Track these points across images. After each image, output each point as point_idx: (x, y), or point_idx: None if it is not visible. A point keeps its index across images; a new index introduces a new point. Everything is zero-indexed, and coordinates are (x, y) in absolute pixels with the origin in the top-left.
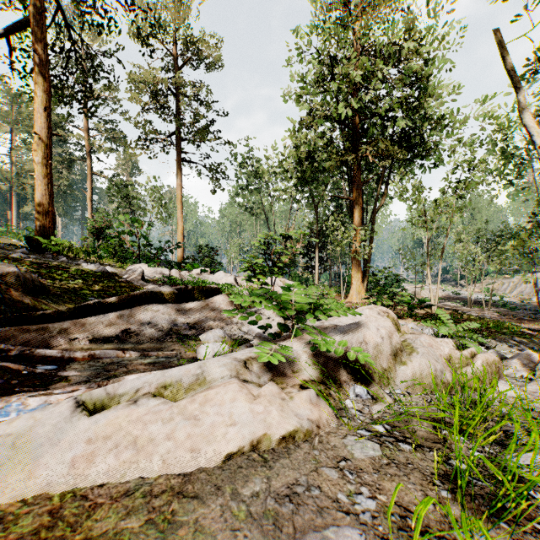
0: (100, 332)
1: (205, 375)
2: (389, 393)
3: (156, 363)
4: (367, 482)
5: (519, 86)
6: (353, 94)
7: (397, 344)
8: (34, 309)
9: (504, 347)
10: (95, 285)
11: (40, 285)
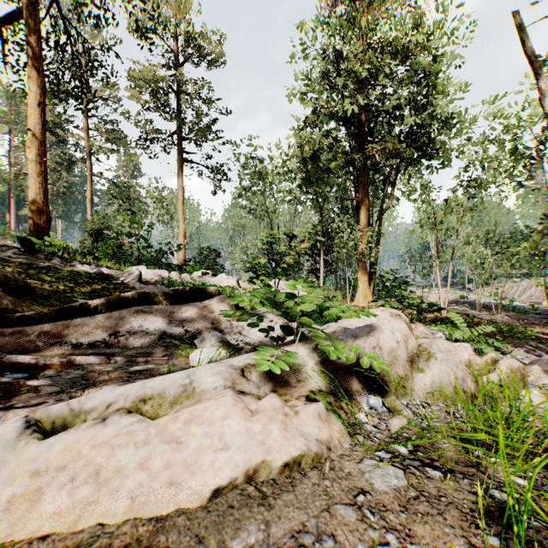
0: (85, 335)
1: (194, 385)
2: (406, 404)
3: (143, 370)
4: (393, 525)
5: (540, 72)
6: (360, 92)
7: (414, 349)
8: (14, 310)
9: (520, 352)
10: (88, 287)
11: (24, 285)
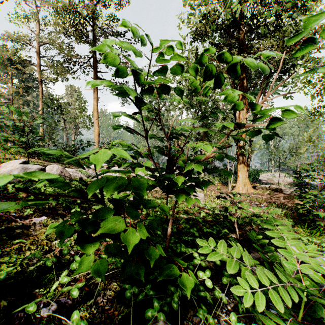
0: None
1: None
2: None
3: None
4: None
5: None
6: None
7: None
8: None
9: None
10: None
11: None
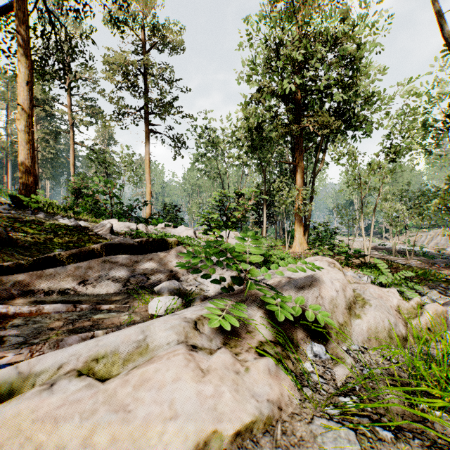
0: (57, 283)
1: (148, 341)
2: (346, 350)
3: (106, 318)
4: None
5: None
6: (296, 74)
7: (351, 297)
8: None
9: (434, 293)
10: (65, 238)
11: (8, 238)
